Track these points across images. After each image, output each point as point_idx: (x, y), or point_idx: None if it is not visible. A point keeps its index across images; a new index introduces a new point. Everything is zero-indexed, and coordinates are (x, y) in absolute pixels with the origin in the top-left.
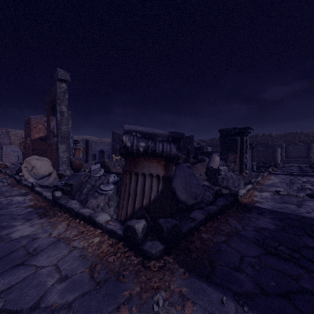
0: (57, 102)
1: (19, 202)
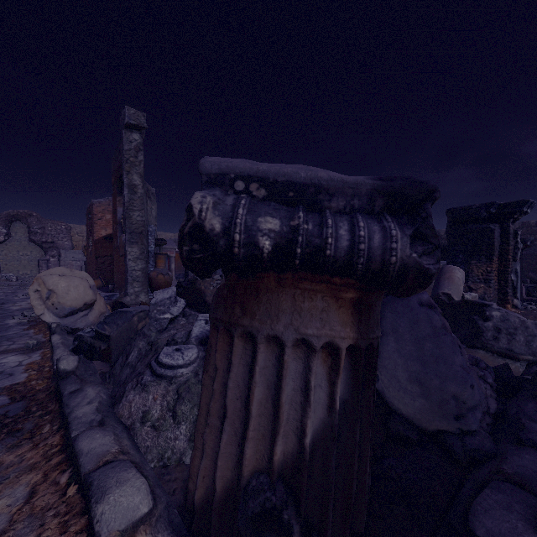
0: (124, 168)
1: (3, 372)
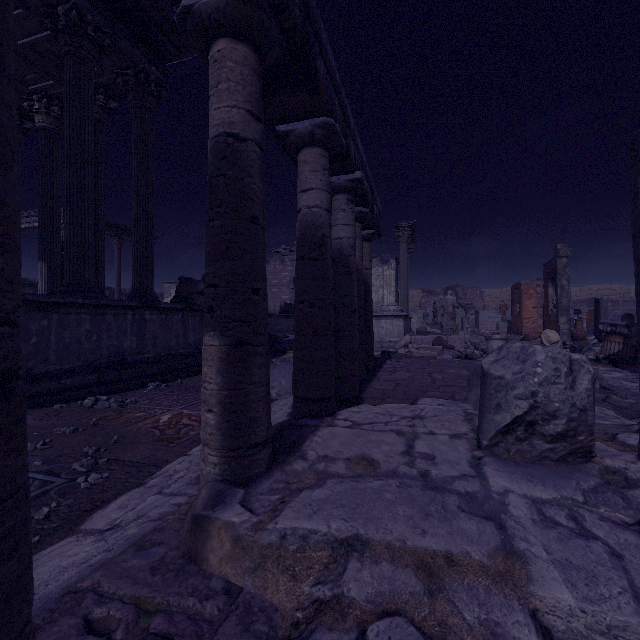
0: (557, 277)
1: None
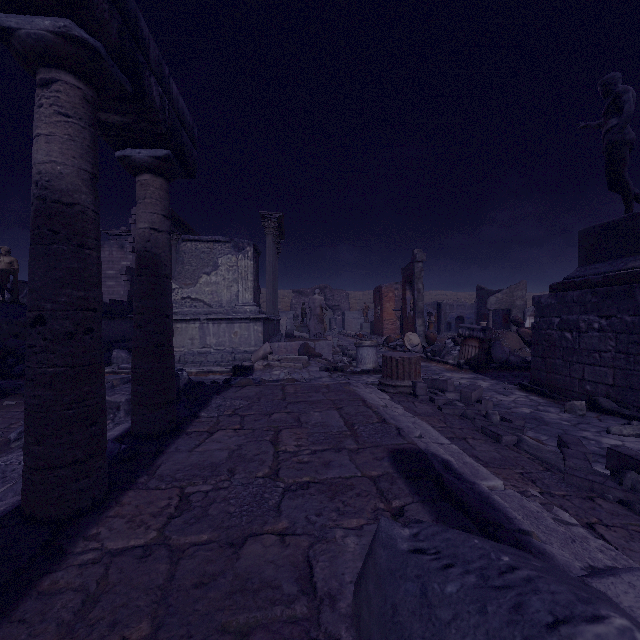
0: (415, 281)
1: None
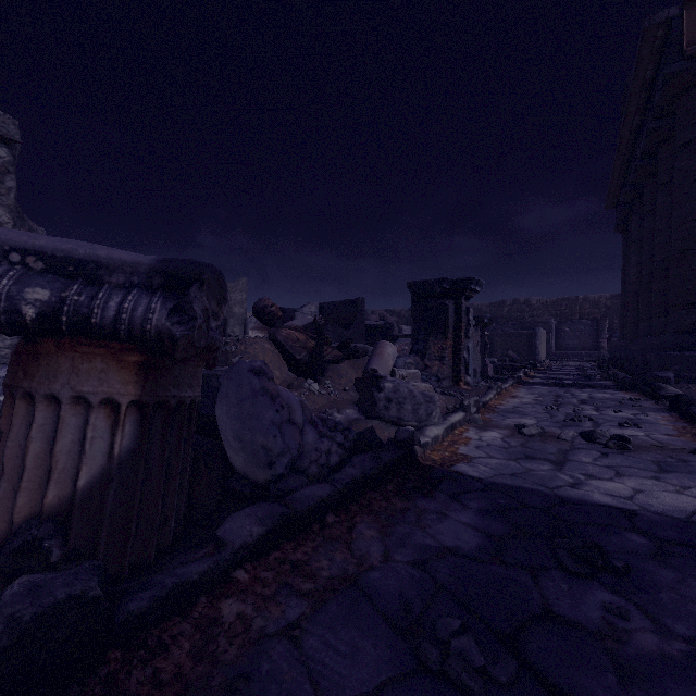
0: None
1: None
